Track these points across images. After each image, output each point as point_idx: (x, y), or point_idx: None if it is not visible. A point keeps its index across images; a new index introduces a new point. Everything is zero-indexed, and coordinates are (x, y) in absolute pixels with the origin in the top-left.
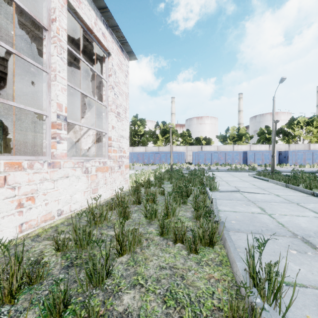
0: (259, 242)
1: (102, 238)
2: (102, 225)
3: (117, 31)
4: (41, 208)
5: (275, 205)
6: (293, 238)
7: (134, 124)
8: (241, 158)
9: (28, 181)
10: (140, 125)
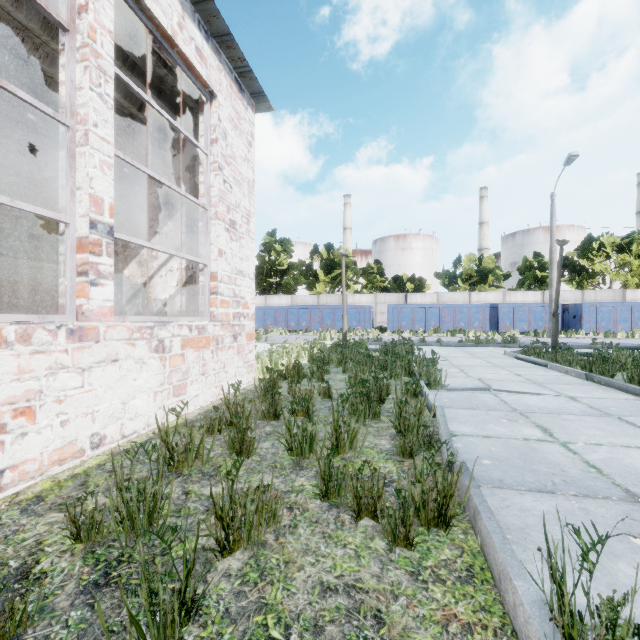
0: (581, 539)
1: (187, 505)
2: (189, 472)
3: (229, 46)
4: (51, 434)
5: (572, 422)
6: (630, 503)
7: (268, 250)
8: (486, 318)
9: (18, 372)
10: (281, 252)
